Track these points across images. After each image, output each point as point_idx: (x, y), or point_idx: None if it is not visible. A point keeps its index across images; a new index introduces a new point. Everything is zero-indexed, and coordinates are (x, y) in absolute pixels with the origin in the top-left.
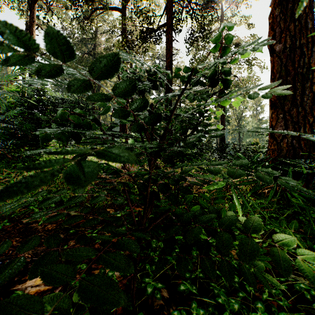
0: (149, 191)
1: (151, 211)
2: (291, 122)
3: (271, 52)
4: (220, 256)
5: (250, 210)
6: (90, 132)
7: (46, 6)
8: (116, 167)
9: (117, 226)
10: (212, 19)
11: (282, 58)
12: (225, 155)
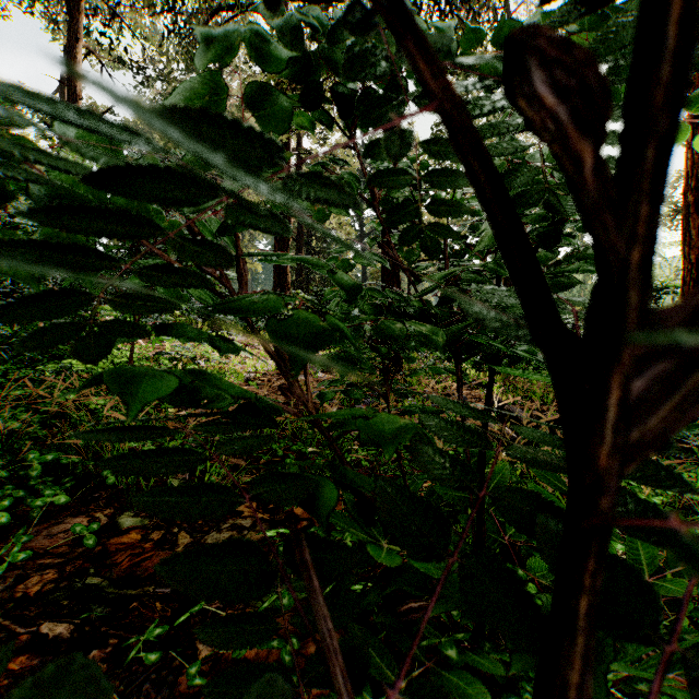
0: (581, 698)
1: None
2: None
3: None
4: None
5: None
6: (5, 110)
7: (106, 5)
8: (264, 372)
9: None
10: (494, 17)
11: None
12: None
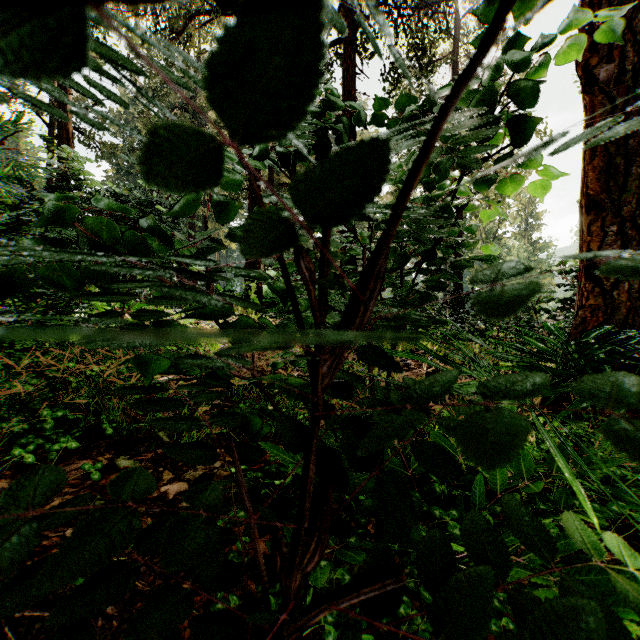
0: (312, 474)
1: (320, 552)
2: (636, 243)
3: (588, 84)
4: (502, 600)
5: (605, 491)
6: (107, 260)
7: None
8: None
9: (201, 591)
10: (440, 28)
11: (613, 96)
12: (465, 316)
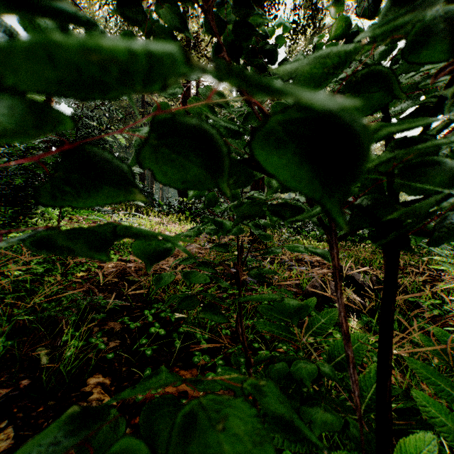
0: None
1: None
2: None
3: None
4: None
5: None
6: None
7: None
8: None
9: None
10: None
11: None
12: None
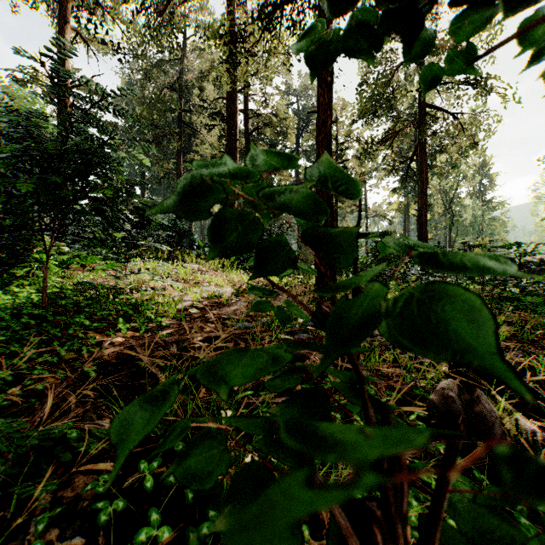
0: None
1: None
2: None
3: None
4: None
5: None
6: None
7: None
8: (201, 300)
9: None
10: None
11: None
12: None
